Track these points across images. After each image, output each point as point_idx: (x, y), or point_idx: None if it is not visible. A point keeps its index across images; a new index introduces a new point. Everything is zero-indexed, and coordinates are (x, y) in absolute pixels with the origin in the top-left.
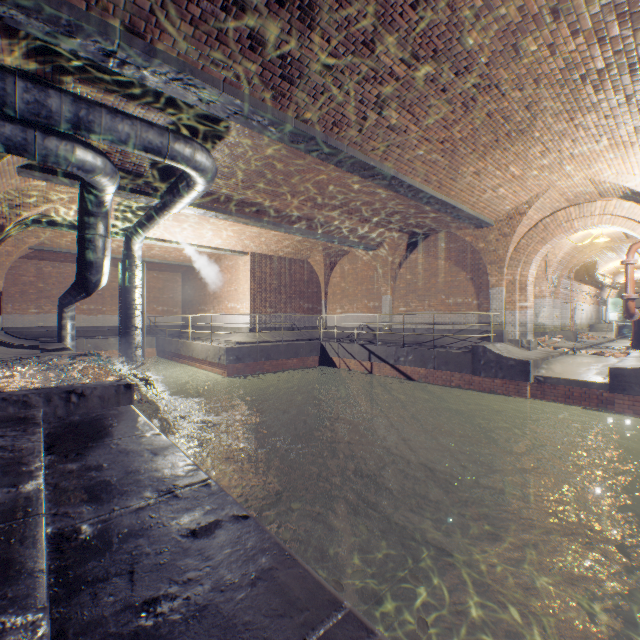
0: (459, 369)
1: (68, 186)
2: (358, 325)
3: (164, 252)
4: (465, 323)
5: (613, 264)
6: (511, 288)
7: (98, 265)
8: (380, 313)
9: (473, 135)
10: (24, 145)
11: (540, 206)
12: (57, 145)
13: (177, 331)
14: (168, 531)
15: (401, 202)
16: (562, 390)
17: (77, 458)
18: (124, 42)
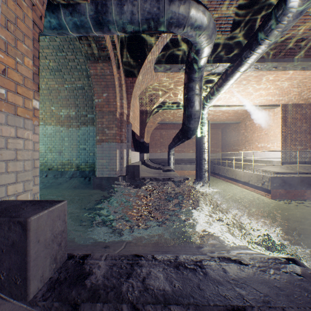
0: None
1: (176, 72)
2: None
3: (215, 116)
4: None
5: None
6: None
7: (194, 117)
8: None
9: None
10: (157, 14)
11: None
12: (178, 5)
13: (218, 161)
14: None
15: None
16: None
17: None
18: None
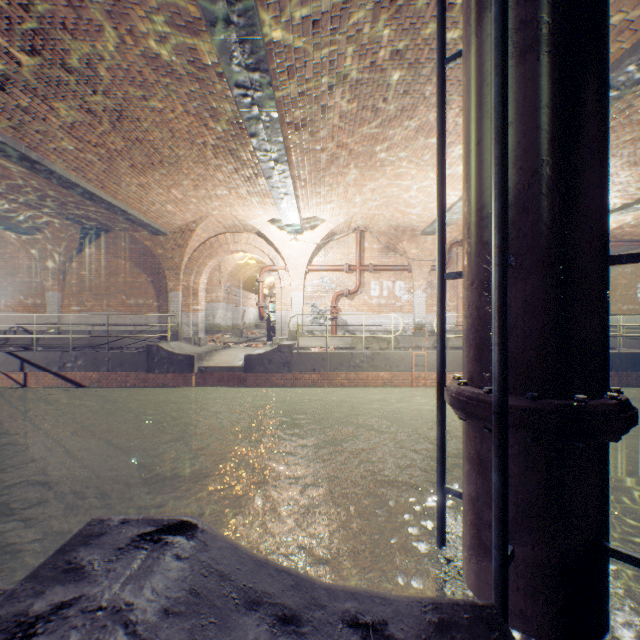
0: (136, 369)
1: None
2: (9, 327)
3: None
4: (147, 324)
5: (270, 280)
6: (187, 293)
7: None
8: (45, 312)
9: (129, 152)
10: None
11: (206, 228)
12: None
13: None
14: None
15: (61, 190)
16: (218, 376)
17: None
18: None
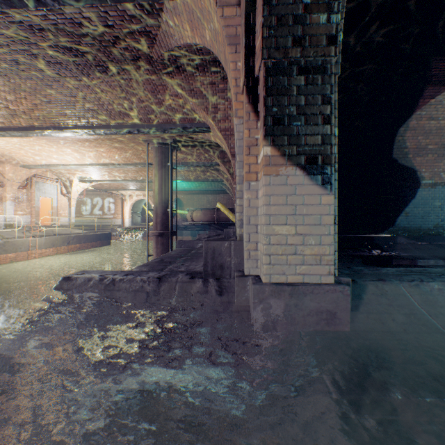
0: None
1: None
2: None
3: None
4: None
5: None
6: None
7: None
8: None
9: None
10: None
11: None
12: None
13: None
14: (171, 257)
15: None
16: None
17: (165, 268)
18: (107, 3)
